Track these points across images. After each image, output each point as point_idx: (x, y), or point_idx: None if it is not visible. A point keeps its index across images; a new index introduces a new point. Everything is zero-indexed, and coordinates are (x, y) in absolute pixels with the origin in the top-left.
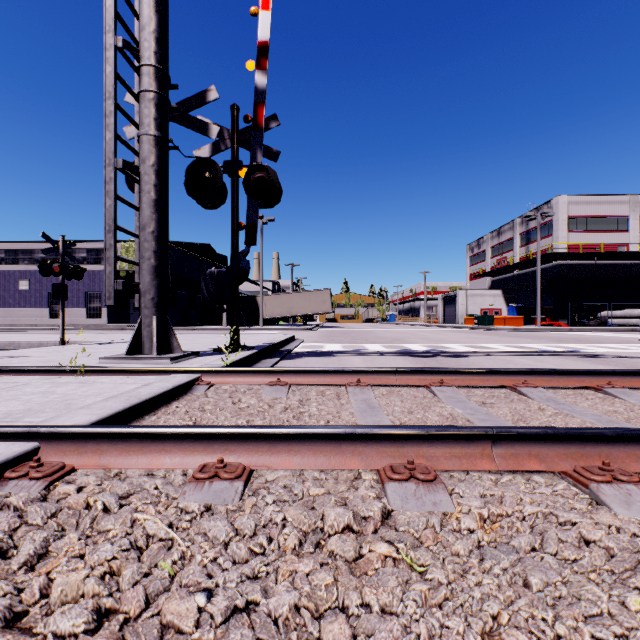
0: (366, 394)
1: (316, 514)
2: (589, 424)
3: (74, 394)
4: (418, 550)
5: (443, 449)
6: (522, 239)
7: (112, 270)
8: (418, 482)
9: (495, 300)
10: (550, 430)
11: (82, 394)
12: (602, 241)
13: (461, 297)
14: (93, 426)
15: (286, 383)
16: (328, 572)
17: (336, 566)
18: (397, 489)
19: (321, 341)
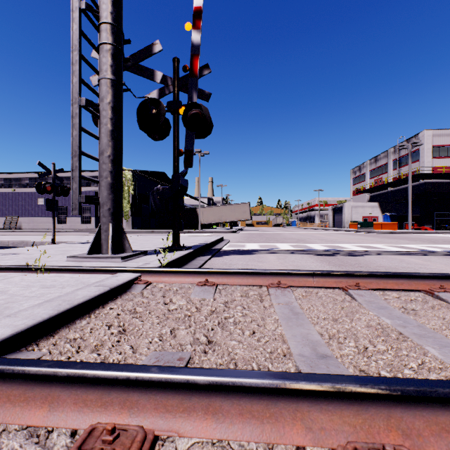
0: (287, 297)
1: None
2: None
3: (20, 295)
4: None
5: (425, 417)
6: (394, 164)
7: (77, 186)
8: None
9: (373, 210)
10: None
11: (27, 295)
12: None
13: (347, 208)
14: None
15: (213, 283)
16: None
17: None
18: None
19: (243, 241)
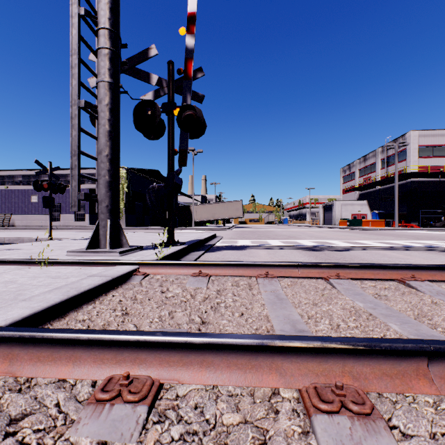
0: (274, 285)
1: None
2: None
3: (29, 284)
4: None
5: (371, 365)
6: (382, 163)
7: (76, 184)
8: (352, 416)
9: (362, 208)
10: None
11: (36, 284)
12: (444, 164)
13: (337, 206)
14: (6, 329)
15: (206, 274)
16: None
17: None
18: (328, 426)
19: (235, 238)
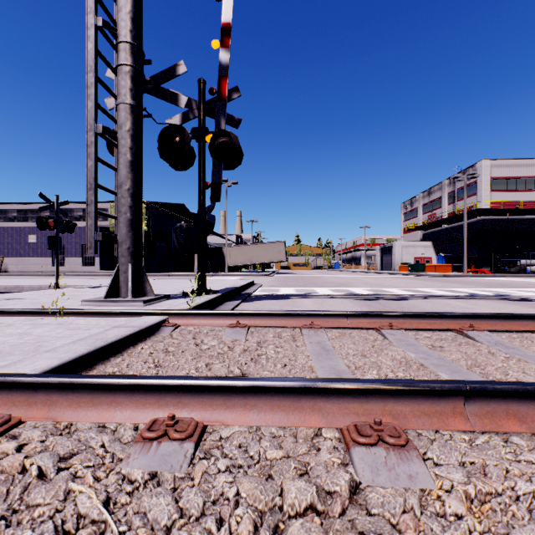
0: (320, 336)
1: (274, 489)
2: None
3: (48, 336)
4: None
5: (411, 405)
6: (450, 198)
7: (93, 223)
8: (388, 447)
9: (426, 250)
10: (530, 387)
11: (55, 336)
12: (521, 199)
13: (396, 248)
14: (44, 375)
15: (245, 325)
16: None
17: None
18: (365, 456)
19: (277, 285)
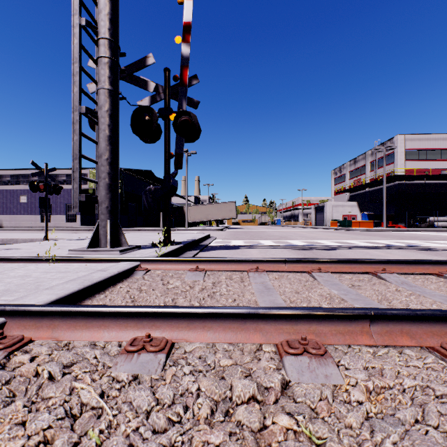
0: (263, 278)
1: (225, 385)
2: (439, 303)
3: (44, 277)
4: (316, 423)
5: (329, 327)
6: (372, 166)
7: (78, 186)
8: (311, 356)
9: (352, 209)
10: (419, 312)
11: (50, 277)
12: (430, 167)
13: (328, 207)
14: (48, 305)
15: (203, 269)
16: (236, 445)
17: (243, 439)
18: (293, 362)
19: (229, 238)
